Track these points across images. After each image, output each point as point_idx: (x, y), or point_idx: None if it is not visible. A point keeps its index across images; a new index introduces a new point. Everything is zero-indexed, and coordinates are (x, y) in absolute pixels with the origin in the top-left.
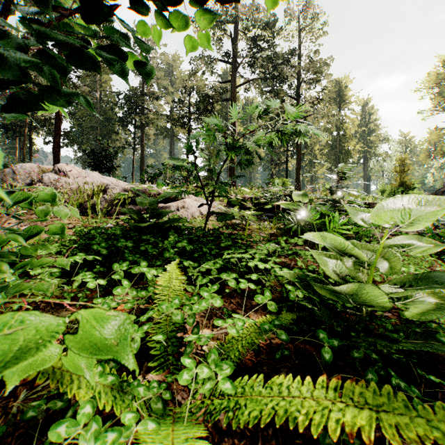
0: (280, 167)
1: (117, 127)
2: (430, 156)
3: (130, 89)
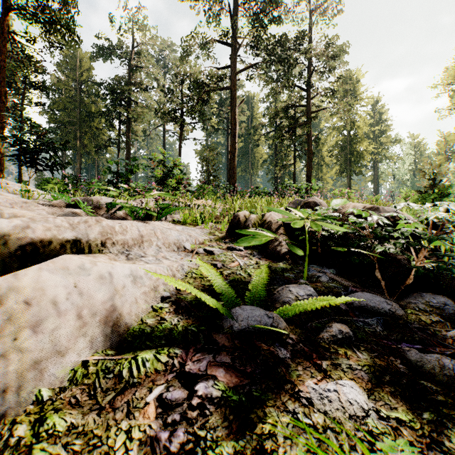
0: (286, 169)
1: (102, 124)
2: (448, 158)
3: (114, 78)
